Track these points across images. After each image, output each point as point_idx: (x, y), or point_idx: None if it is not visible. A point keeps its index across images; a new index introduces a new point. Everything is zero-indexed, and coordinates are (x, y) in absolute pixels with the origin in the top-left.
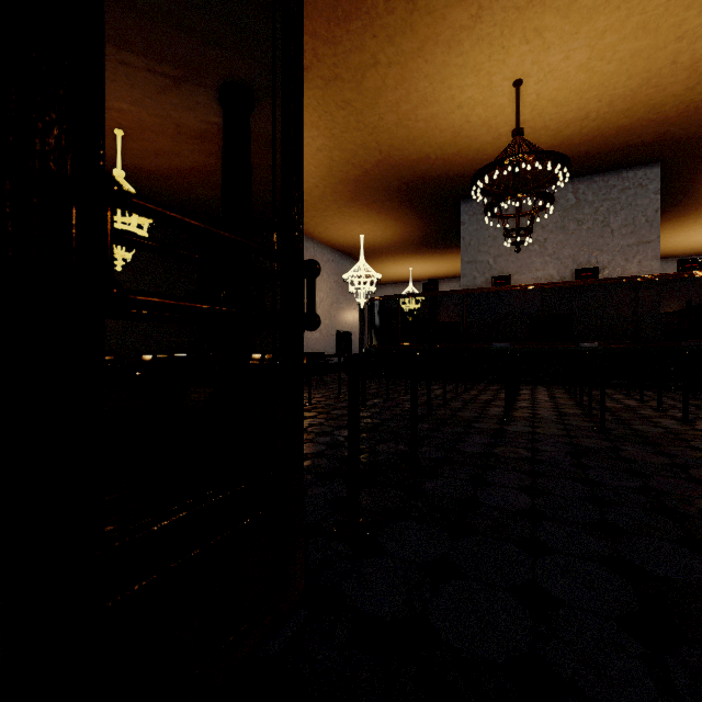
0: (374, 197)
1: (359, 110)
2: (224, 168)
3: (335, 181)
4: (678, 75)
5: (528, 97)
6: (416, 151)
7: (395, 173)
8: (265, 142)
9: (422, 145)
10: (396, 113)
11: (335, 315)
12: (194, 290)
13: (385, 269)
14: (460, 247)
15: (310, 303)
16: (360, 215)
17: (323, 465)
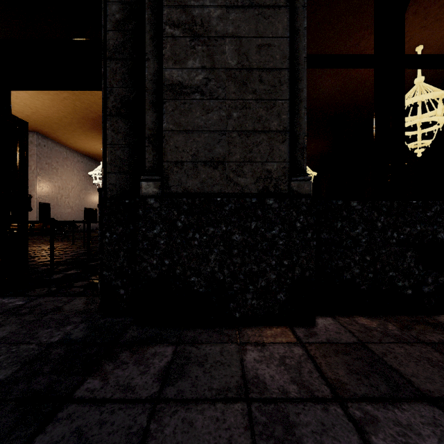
0: None
1: None
2: None
3: (79, 117)
4: None
5: None
6: None
7: None
8: None
9: None
10: None
11: (84, 197)
12: None
13: None
14: None
15: (29, 205)
16: (99, 138)
17: (48, 263)
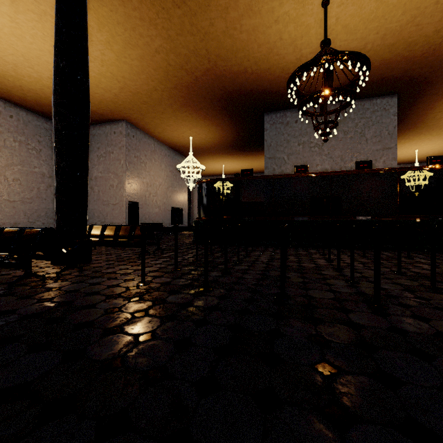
0: (201, 105)
1: (193, 11)
2: (55, 37)
3: (170, 86)
4: (435, 16)
5: (329, 19)
6: (237, 64)
7: (219, 83)
8: (107, 35)
9: (243, 58)
10: (225, 20)
11: (170, 195)
12: (51, 171)
13: (206, 165)
14: (258, 151)
15: None
16: (190, 119)
17: None
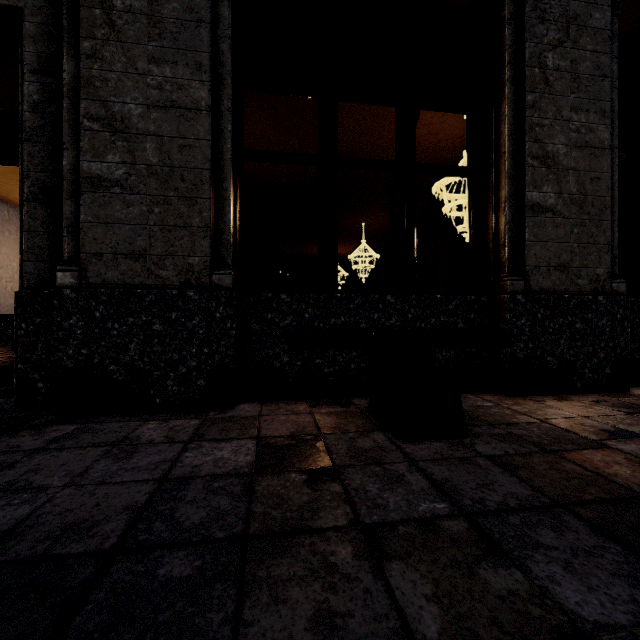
0: None
1: None
2: None
3: None
4: (264, 169)
5: None
6: None
7: None
8: None
9: None
10: None
11: None
12: None
13: None
14: None
15: None
16: None
17: None
